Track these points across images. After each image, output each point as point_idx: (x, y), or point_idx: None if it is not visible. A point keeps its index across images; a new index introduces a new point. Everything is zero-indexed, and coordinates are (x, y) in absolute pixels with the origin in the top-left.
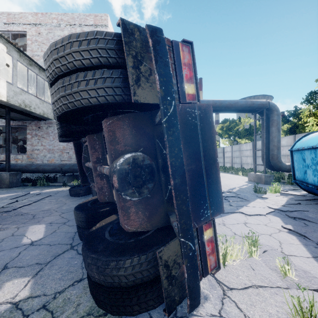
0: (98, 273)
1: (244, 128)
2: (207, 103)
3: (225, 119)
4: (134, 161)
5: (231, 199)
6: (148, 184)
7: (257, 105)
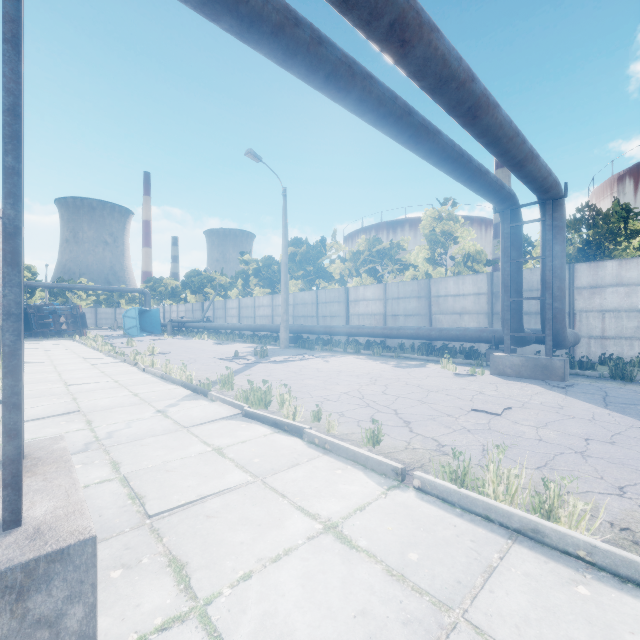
0: (67, 334)
1: (168, 290)
2: (104, 288)
3: (151, 278)
4: (72, 320)
5: (107, 335)
6: (74, 323)
7: (137, 291)
